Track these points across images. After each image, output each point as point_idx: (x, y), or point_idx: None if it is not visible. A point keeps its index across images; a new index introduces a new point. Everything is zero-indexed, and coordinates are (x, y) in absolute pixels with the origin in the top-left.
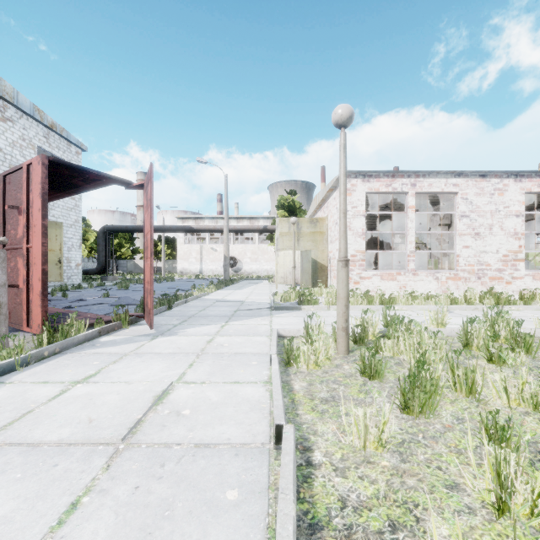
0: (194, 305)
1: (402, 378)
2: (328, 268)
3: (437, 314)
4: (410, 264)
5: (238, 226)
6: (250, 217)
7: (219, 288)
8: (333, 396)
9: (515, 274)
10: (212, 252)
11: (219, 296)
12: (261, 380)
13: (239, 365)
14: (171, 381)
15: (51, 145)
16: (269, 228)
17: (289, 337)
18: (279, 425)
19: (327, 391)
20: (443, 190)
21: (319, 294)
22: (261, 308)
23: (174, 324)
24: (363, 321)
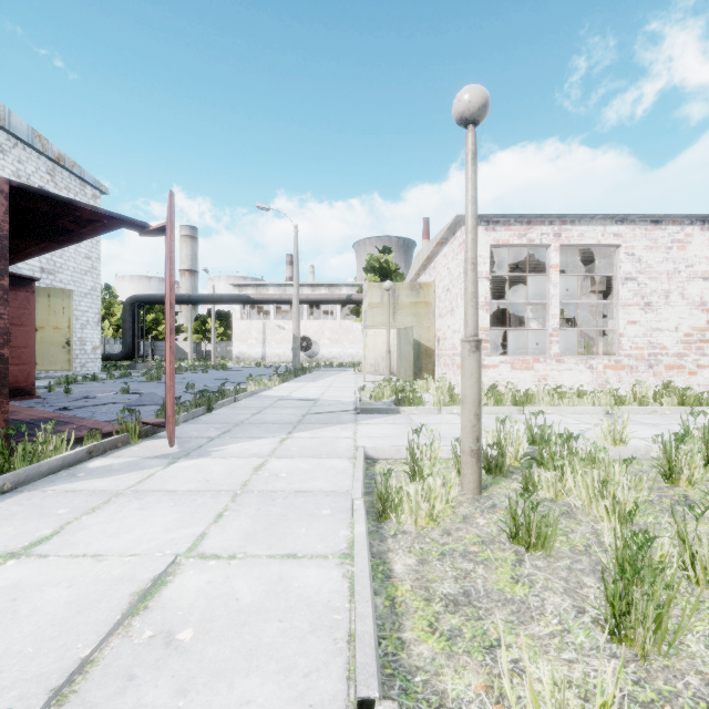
0: (246, 405)
1: (583, 547)
2: (436, 353)
3: (614, 424)
4: (553, 347)
5: (312, 295)
6: (329, 284)
7: (286, 379)
8: (467, 591)
9: (702, 361)
10: (278, 331)
11: (284, 392)
12: (334, 552)
13: (299, 517)
14: (175, 556)
15: (58, 185)
16: (354, 298)
17: (383, 460)
18: (366, 702)
19: (455, 580)
20: (599, 242)
21: (424, 389)
22: (342, 410)
23: (210, 437)
24: (499, 437)
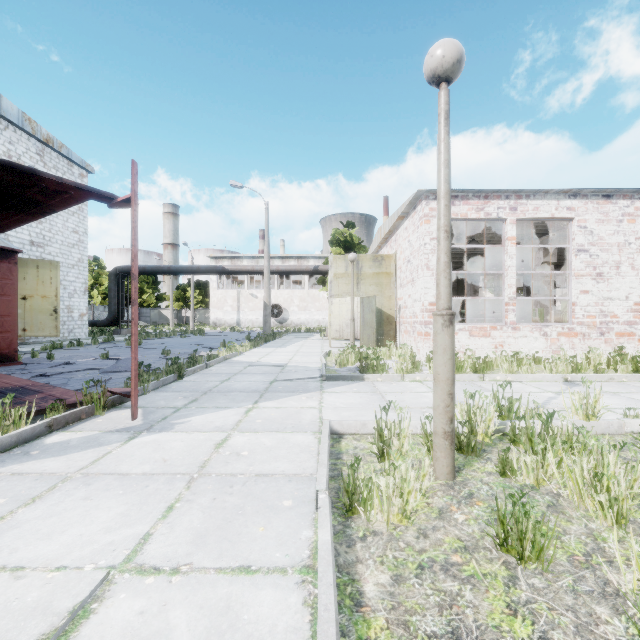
0: (217, 371)
1: (583, 556)
2: (397, 320)
3: (586, 398)
4: (509, 315)
5: (282, 267)
6: (297, 256)
7: (257, 345)
8: (456, 629)
9: None
10: (251, 299)
11: (254, 357)
12: (295, 564)
13: (257, 511)
14: (106, 571)
15: (47, 165)
16: (321, 269)
17: (349, 434)
18: None
19: (439, 610)
20: (553, 215)
21: (387, 355)
22: (308, 377)
23: (176, 406)
24: (469, 412)
